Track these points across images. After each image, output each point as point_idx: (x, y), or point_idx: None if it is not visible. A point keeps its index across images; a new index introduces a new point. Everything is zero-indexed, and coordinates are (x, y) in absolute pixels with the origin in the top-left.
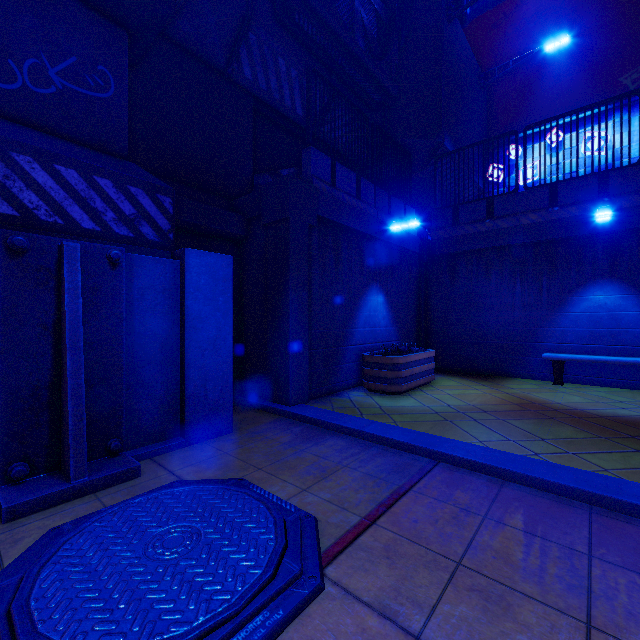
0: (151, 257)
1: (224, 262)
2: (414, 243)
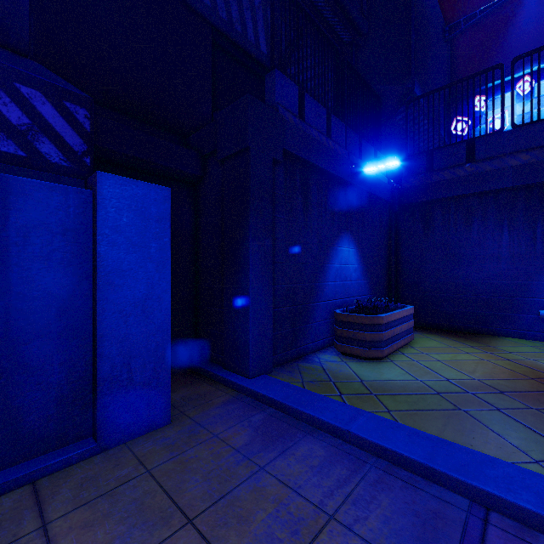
0: (42, 182)
1: (158, 195)
2: (385, 191)
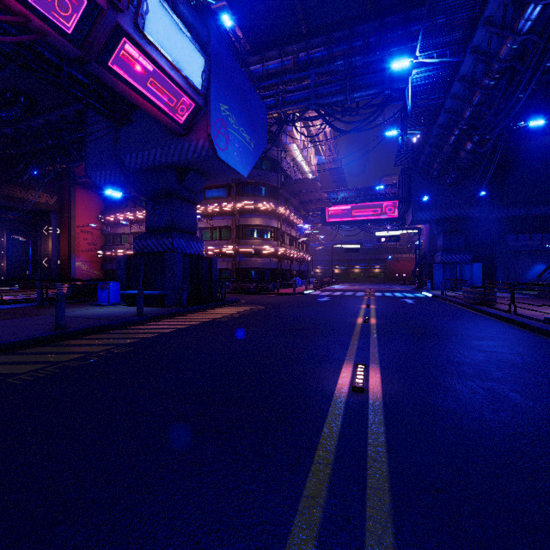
0: (467, 265)
1: (480, 264)
2: None
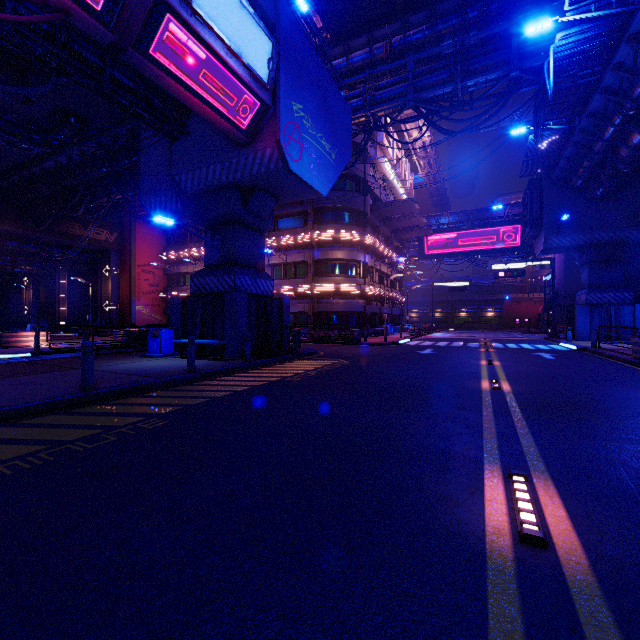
0: (627, 306)
1: None
2: None
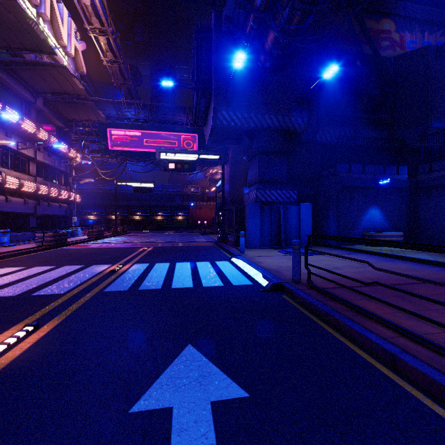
0: (293, 206)
1: (309, 205)
2: (403, 183)
